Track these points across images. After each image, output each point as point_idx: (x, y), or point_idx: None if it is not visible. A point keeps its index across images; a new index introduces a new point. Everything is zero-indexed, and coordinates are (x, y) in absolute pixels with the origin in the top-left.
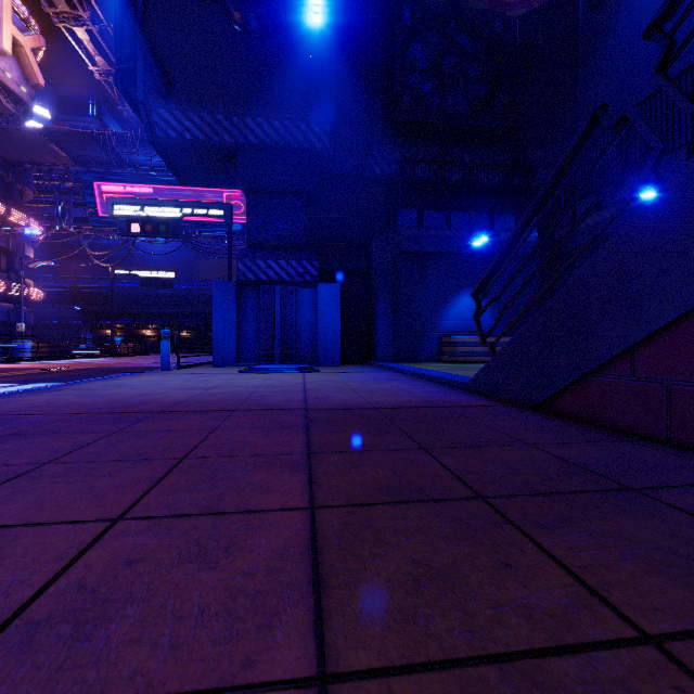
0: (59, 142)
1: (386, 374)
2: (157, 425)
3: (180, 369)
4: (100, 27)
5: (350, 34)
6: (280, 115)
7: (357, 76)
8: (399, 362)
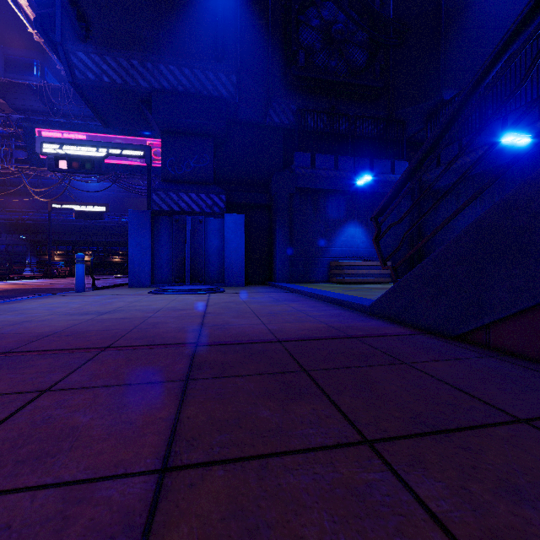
0: None
1: (285, 295)
2: None
3: (96, 290)
4: None
5: None
6: (190, 64)
7: (259, 36)
8: (295, 283)
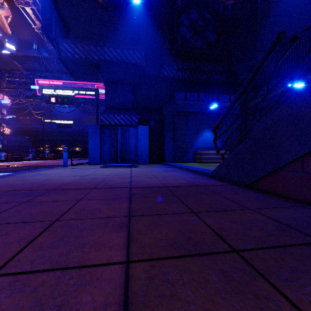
0: (18, 60)
1: (170, 168)
2: (49, 198)
3: (72, 166)
4: (37, 7)
5: (153, 10)
6: (120, 47)
7: (156, 29)
8: (176, 162)
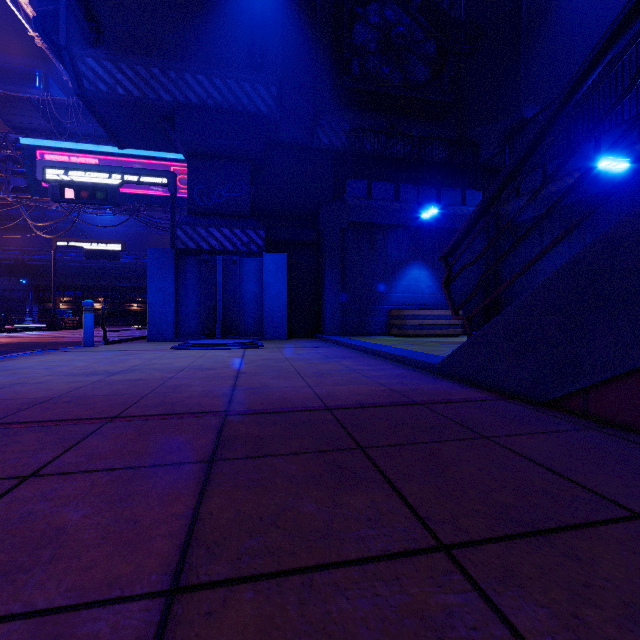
0: None
1: (336, 350)
2: None
3: (108, 344)
4: None
5: None
6: (222, 73)
7: (304, 40)
8: (348, 336)
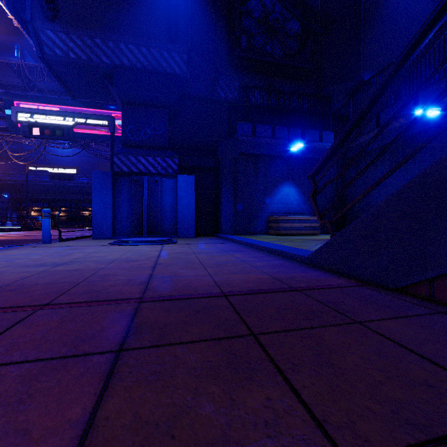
0: None
1: (230, 245)
2: None
3: (62, 241)
4: None
5: None
6: (147, 44)
7: (207, 22)
8: (238, 235)
